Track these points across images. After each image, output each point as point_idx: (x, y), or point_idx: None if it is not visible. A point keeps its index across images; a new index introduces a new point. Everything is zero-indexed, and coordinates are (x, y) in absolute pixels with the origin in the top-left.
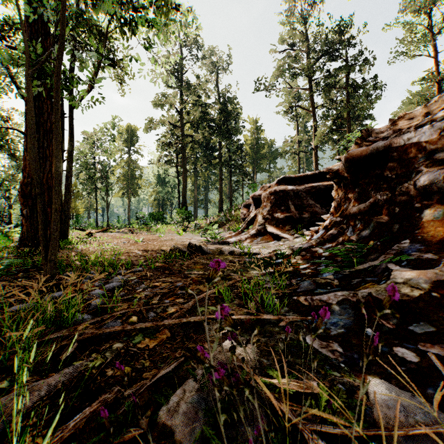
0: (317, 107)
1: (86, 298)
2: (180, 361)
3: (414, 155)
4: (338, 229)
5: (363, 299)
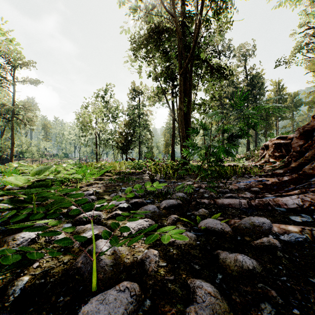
0: None
1: None
2: None
3: None
4: (287, 159)
5: (271, 169)
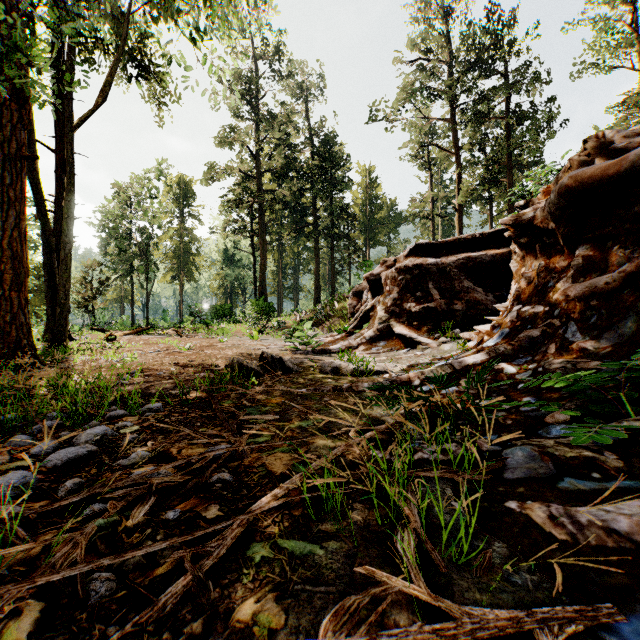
0: (461, 148)
1: None
2: None
3: None
4: (543, 328)
5: None
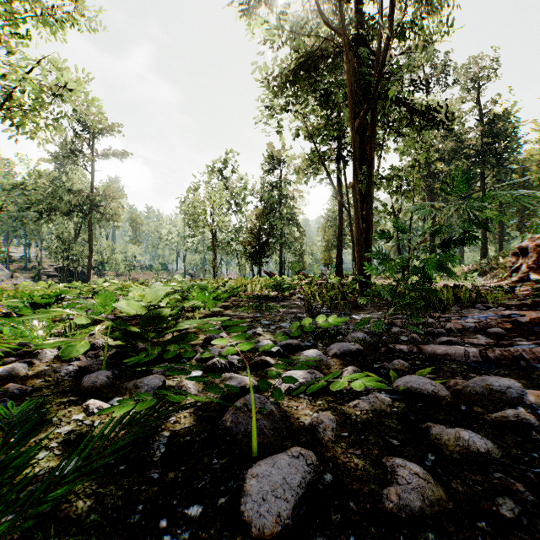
0: None
1: None
2: None
3: None
4: None
5: (531, 294)
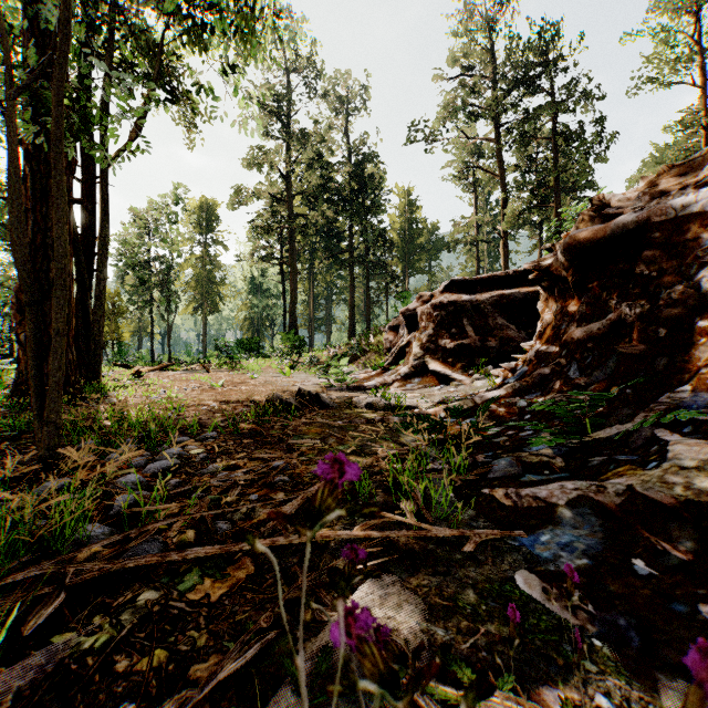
0: (507, 170)
1: (109, 491)
2: (266, 641)
3: (694, 234)
4: (553, 367)
5: (618, 497)
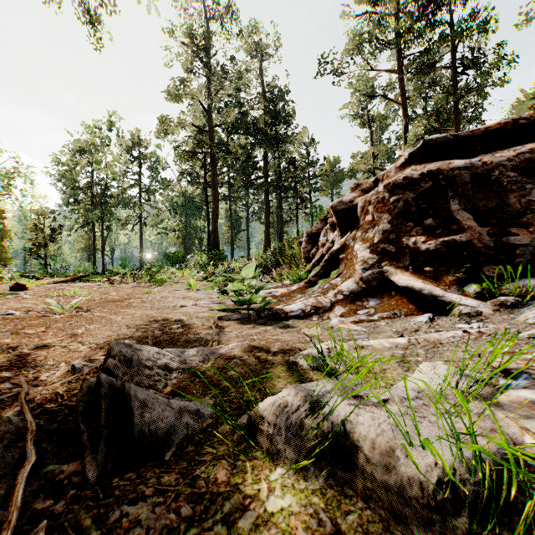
0: (408, 98)
1: None
2: None
3: None
4: None
5: None
